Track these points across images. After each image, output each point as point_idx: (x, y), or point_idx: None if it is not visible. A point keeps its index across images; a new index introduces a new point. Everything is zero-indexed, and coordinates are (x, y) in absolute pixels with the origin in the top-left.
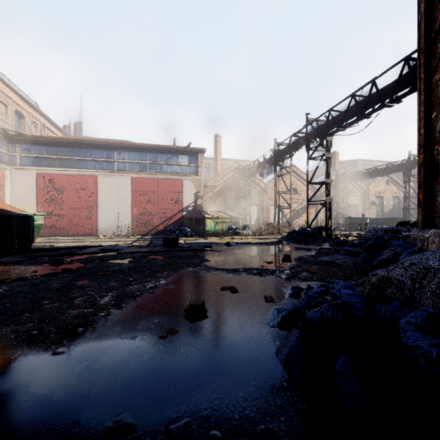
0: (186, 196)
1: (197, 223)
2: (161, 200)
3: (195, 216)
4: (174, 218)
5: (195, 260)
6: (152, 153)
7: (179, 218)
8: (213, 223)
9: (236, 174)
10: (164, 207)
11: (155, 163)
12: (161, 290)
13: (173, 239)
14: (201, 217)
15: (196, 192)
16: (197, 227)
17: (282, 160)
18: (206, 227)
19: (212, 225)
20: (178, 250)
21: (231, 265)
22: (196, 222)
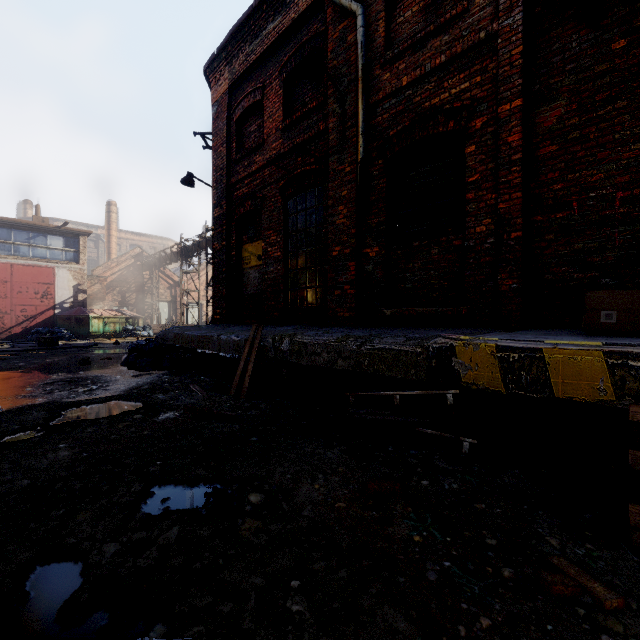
0: (61, 290)
1: (79, 324)
2: (19, 293)
3: (76, 315)
4: (40, 317)
5: (81, 352)
6: (1, 228)
7: (49, 318)
8: (102, 323)
9: (139, 262)
10: (23, 303)
11: (6, 243)
12: (58, 360)
13: (52, 338)
14: (85, 316)
15: (77, 284)
16: (79, 329)
17: (191, 257)
18: (92, 328)
19: (101, 326)
20: (59, 348)
21: (113, 352)
22: (77, 322)
